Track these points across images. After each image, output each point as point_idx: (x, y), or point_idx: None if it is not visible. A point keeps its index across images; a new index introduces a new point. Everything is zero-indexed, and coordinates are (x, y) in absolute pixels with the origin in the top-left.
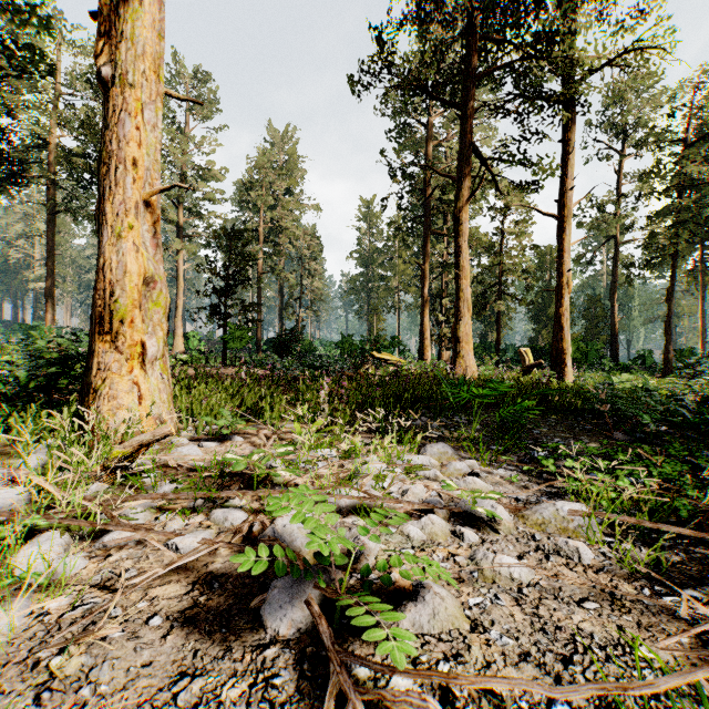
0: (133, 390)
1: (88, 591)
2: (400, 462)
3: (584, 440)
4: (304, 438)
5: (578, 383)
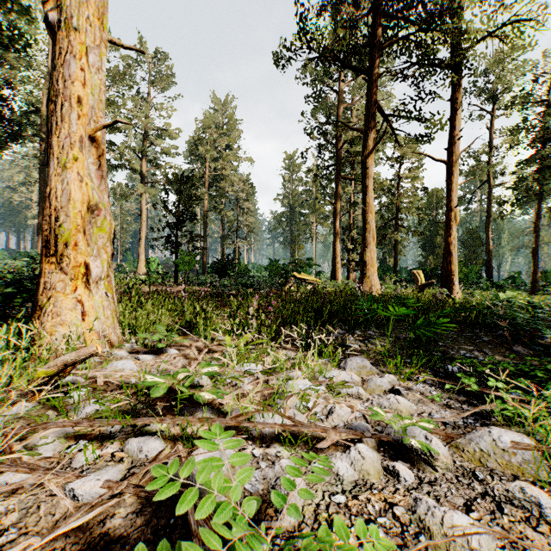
0: (76, 307)
1: None
2: (322, 378)
3: (487, 352)
4: (233, 351)
5: (468, 299)
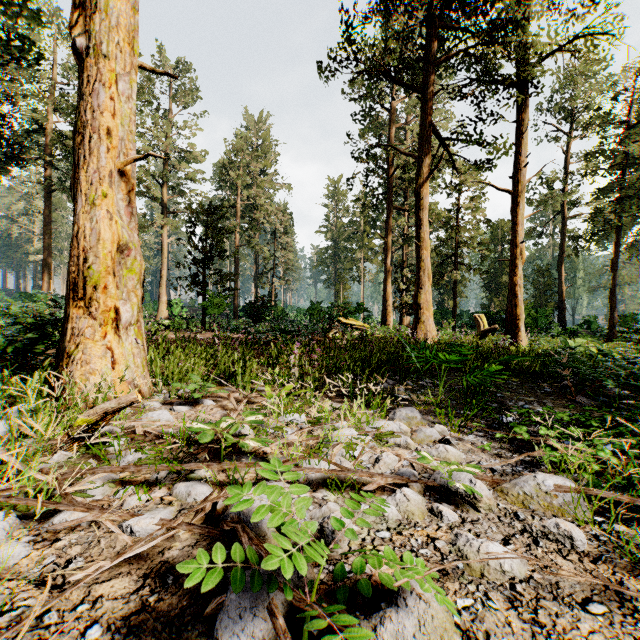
0: (106, 355)
1: (23, 588)
2: (370, 428)
3: (548, 403)
4: (274, 401)
5: (533, 347)
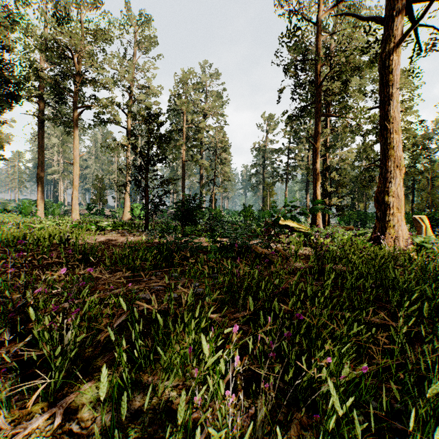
0: None
1: None
2: None
3: None
4: None
5: None
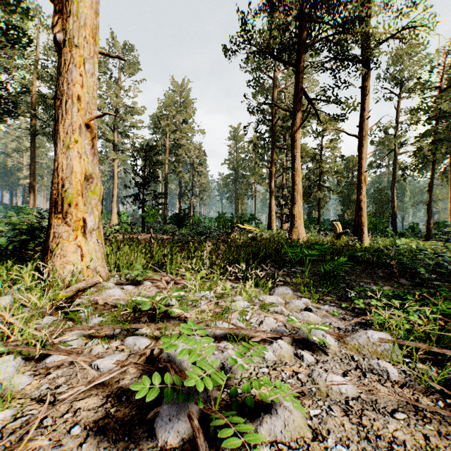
0: (77, 251)
1: (28, 403)
2: (257, 300)
3: (380, 284)
4: (192, 283)
5: (373, 245)
